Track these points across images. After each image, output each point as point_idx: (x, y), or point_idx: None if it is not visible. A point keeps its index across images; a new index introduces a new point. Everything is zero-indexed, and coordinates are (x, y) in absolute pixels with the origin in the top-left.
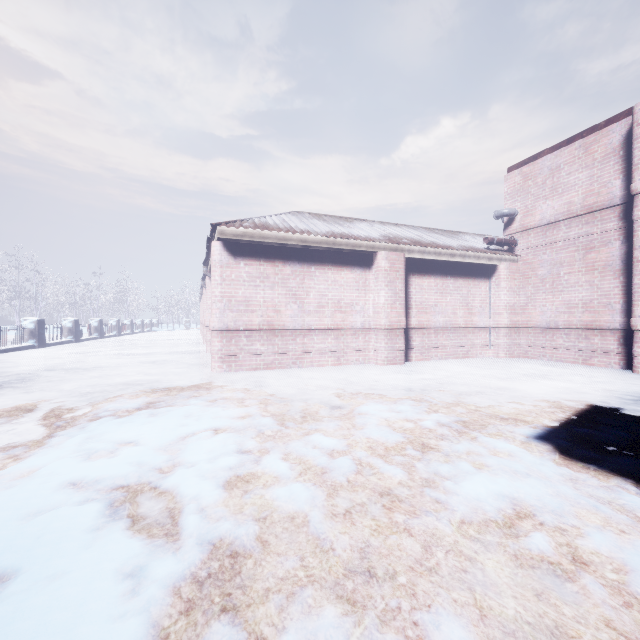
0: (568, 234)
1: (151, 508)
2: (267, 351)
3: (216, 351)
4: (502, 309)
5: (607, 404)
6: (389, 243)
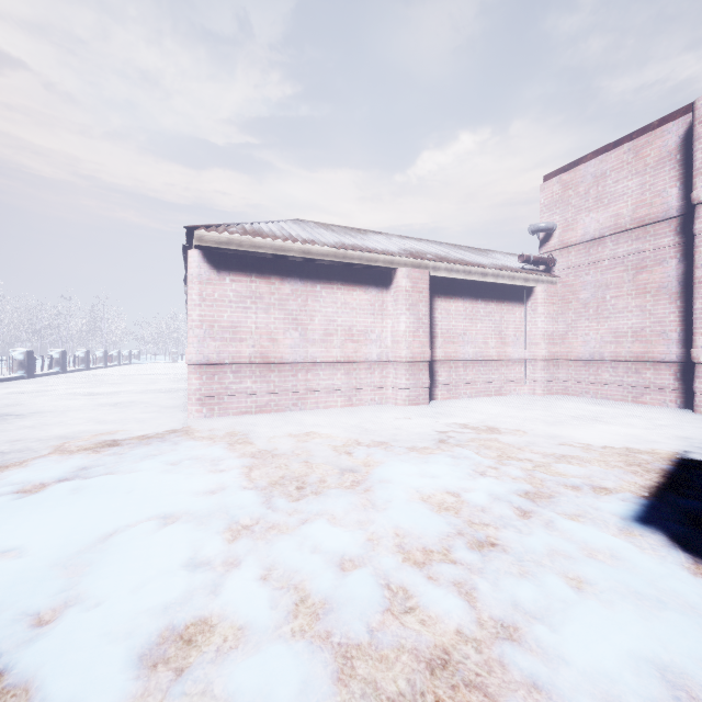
0: (615, 251)
1: None
2: (260, 390)
3: (193, 391)
4: (539, 338)
5: (692, 458)
6: (411, 258)
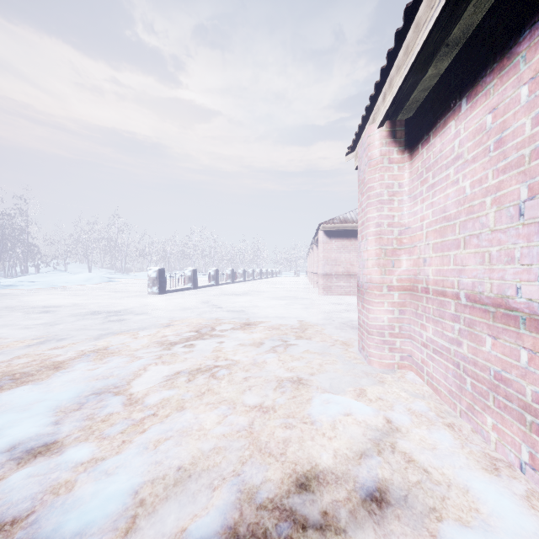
0: None
1: (309, 314)
2: (346, 286)
3: (321, 285)
4: None
5: None
6: None
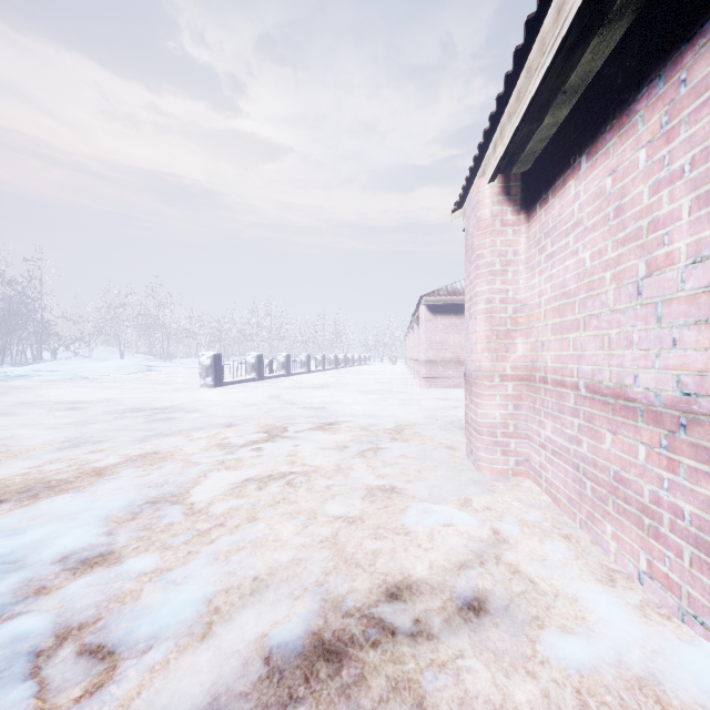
0: None
1: (407, 411)
2: (456, 376)
3: (422, 375)
4: None
5: None
6: None
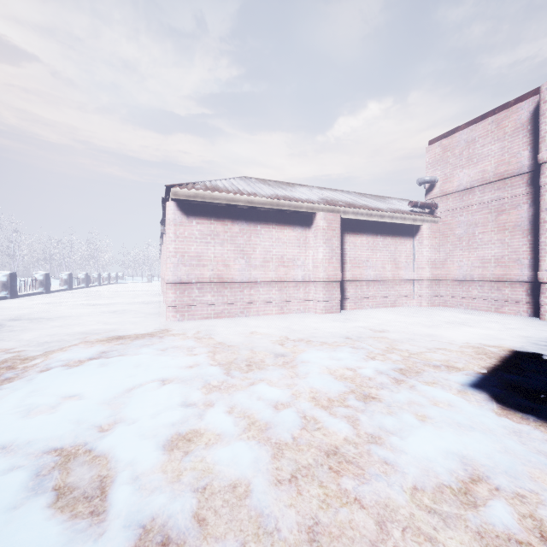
0: (482, 198)
1: (82, 476)
2: (217, 302)
3: (170, 302)
4: (425, 264)
5: (526, 350)
6: (327, 205)
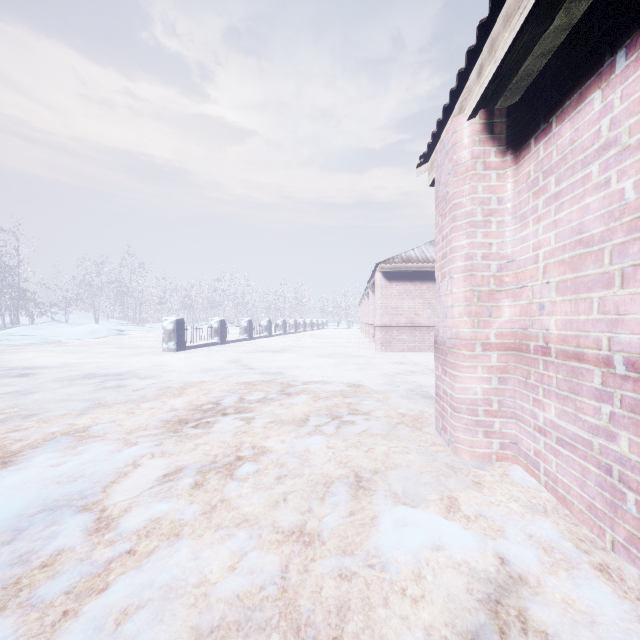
0: None
1: (366, 377)
2: (410, 340)
3: (378, 339)
4: None
5: None
6: None
